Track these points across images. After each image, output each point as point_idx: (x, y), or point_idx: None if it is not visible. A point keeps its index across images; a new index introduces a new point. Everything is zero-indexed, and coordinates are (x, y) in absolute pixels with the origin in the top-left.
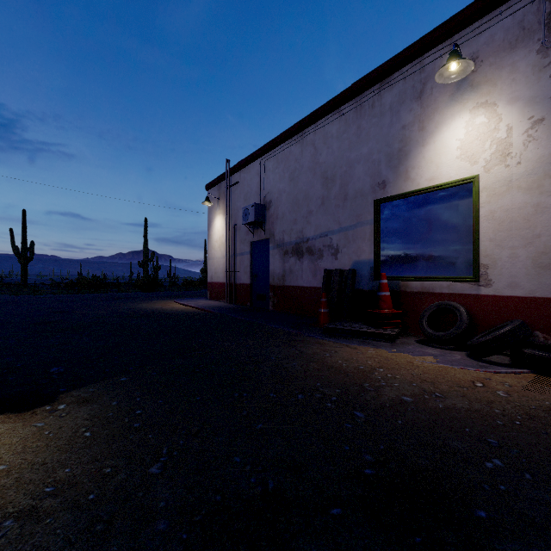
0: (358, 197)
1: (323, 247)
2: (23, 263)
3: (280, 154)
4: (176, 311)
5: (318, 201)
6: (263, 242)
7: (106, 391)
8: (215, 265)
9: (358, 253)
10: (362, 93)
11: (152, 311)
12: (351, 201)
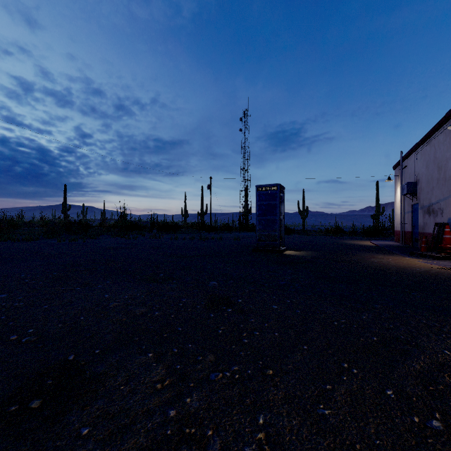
0: (449, 180)
1: (437, 209)
2: (303, 218)
3: (422, 150)
4: (361, 244)
5: (435, 181)
6: (416, 205)
7: (310, 252)
8: (397, 219)
9: (449, 213)
10: (450, 118)
11: (348, 243)
12: (447, 182)
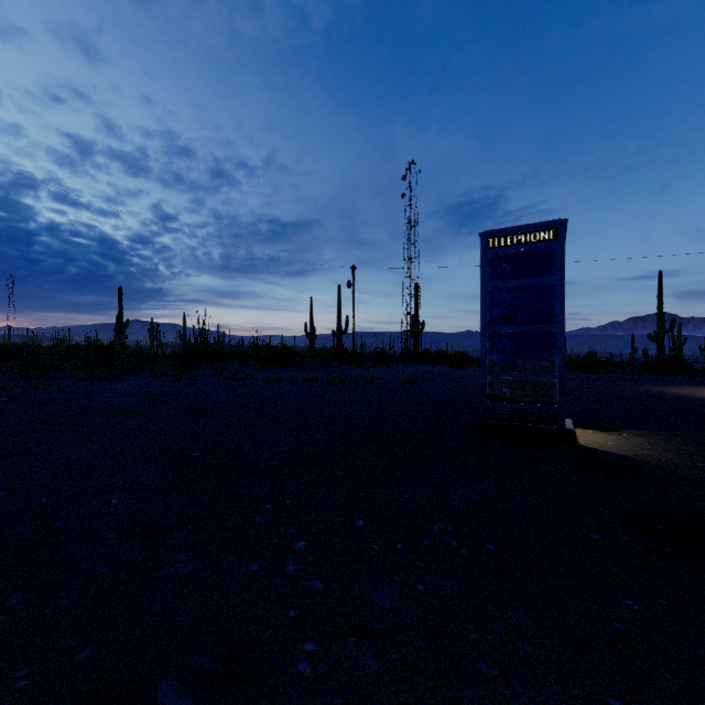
0: None
1: None
2: None
3: None
4: None
5: None
6: None
7: (652, 435)
8: None
9: None
10: None
11: (680, 396)
12: None
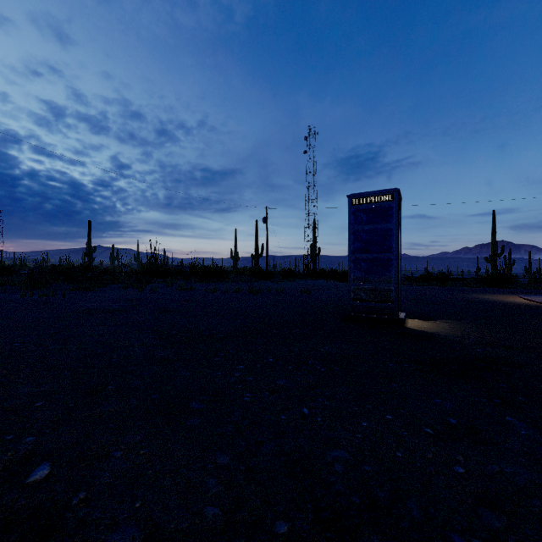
0: None
1: None
2: None
3: None
4: (515, 303)
5: None
6: None
7: (454, 322)
8: None
9: None
10: None
11: (490, 300)
12: None
